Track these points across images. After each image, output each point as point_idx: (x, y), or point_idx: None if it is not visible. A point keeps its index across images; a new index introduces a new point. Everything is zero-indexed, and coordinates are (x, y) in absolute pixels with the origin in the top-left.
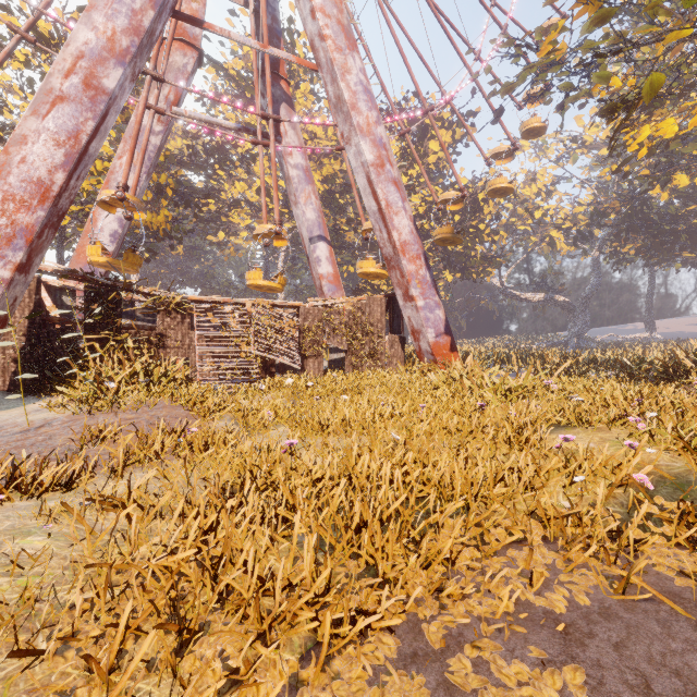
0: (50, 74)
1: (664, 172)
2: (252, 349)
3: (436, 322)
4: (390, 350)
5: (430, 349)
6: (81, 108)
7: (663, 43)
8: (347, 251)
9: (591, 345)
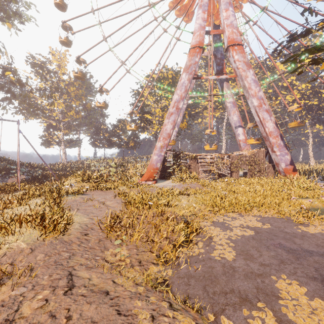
0: (169, 108)
1: None
2: (215, 170)
3: (285, 160)
4: (267, 169)
5: (283, 170)
6: (175, 114)
7: None
8: None
9: None
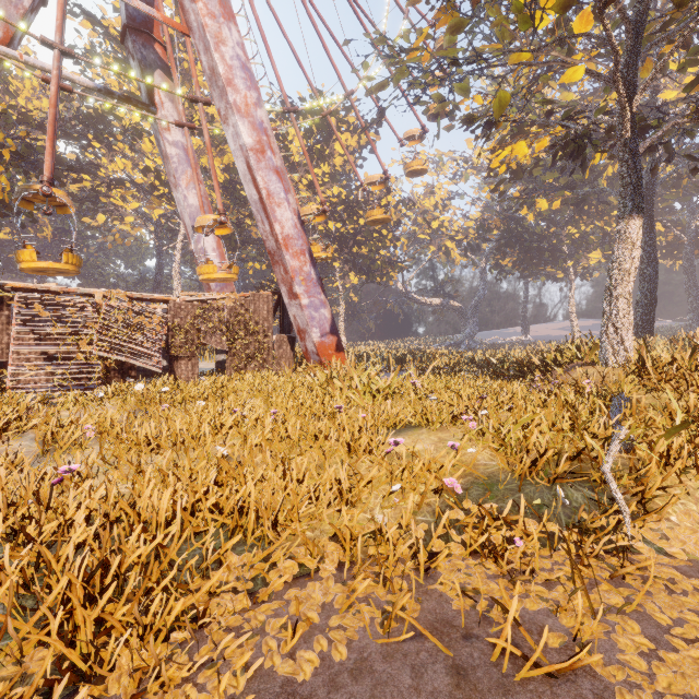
0: None
1: (530, 195)
2: (93, 348)
3: (321, 322)
4: (278, 350)
5: (316, 349)
6: None
7: (508, 63)
8: (254, 247)
9: (479, 346)
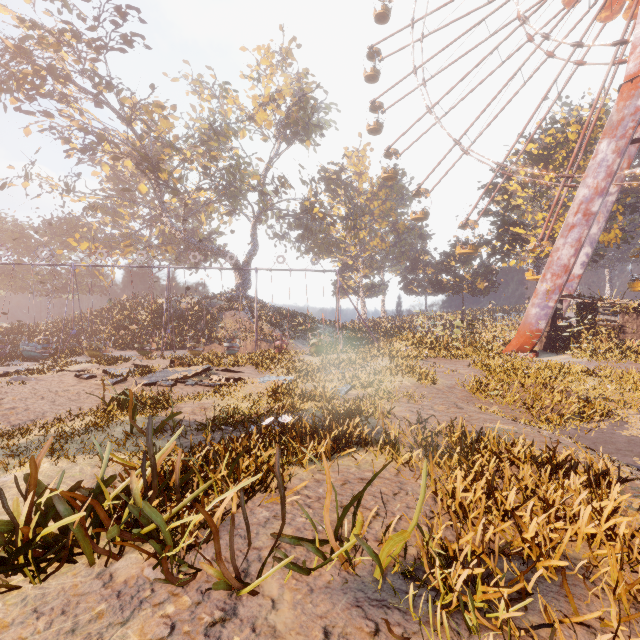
0: (567, 217)
1: None
2: None
3: None
4: None
5: None
6: (581, 227)
7: None
8: None
9: None
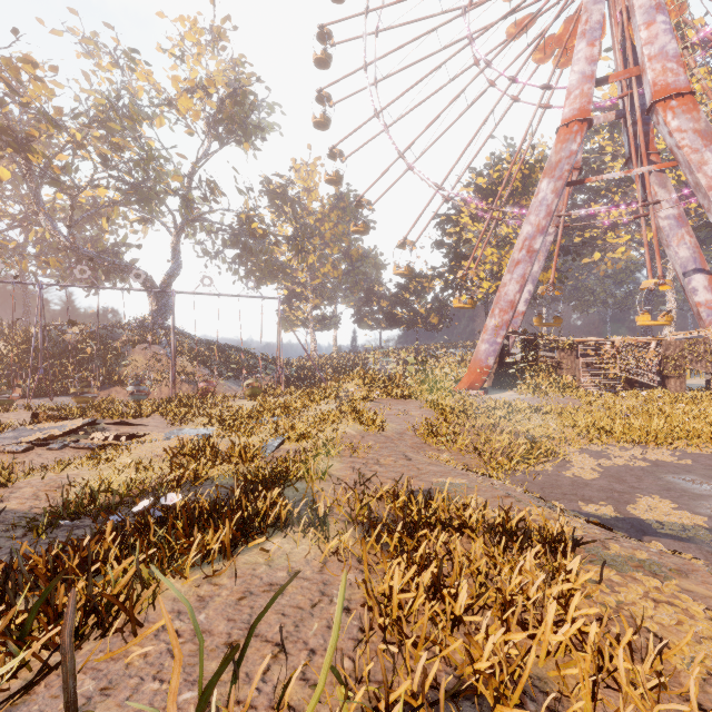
0: (513, 253)
1: None
2: (617, 372)
3: None
4: None
5: None
6: (525, 263)
7: None
8: None
9: None
